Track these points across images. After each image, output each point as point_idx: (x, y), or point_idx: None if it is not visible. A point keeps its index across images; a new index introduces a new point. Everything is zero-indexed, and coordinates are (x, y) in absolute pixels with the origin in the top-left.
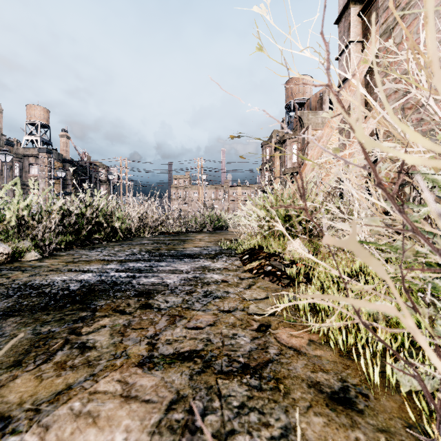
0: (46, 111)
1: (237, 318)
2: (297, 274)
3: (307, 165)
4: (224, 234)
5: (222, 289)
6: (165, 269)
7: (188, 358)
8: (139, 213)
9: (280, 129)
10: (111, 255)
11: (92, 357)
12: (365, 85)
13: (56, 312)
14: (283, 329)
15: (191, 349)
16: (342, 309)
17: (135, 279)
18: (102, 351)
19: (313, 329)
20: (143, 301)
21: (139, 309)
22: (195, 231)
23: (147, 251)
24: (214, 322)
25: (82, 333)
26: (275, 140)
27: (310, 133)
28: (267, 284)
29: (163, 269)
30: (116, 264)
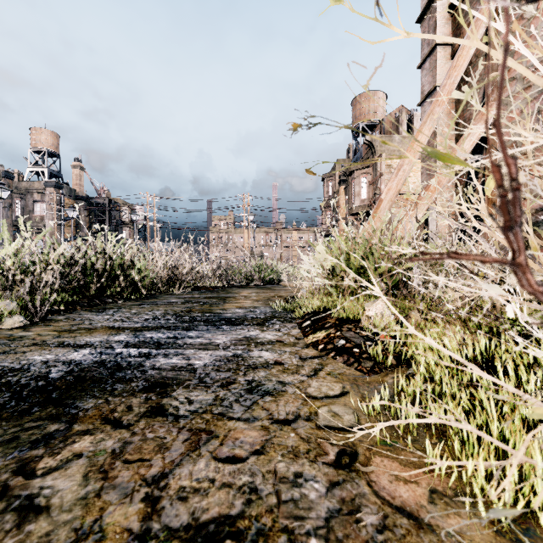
0: (55, 135)
1: (300, 435)
2: (382, 352)
3: (384, 200)
4: (276, 290)
5: (275, 378)
6: (195, 342)
7: (214, 540)
8: (168, 262)
9: (346, 159)
10: (124, 321)
11: (35, 536)
12: (456, 99)
13: (11, 423)
14: (380, 463)
15: (222, 512)
16: (490, 438)
17: (149, 359)
18: (58, 518)
19: (436, 469)
20: (154, 400)
21: (144, 417)
22: (239, 285)
23: (174, 313)
24: (263, 446)
25: (36, 471)
26: (340, 171)
27: (383, 162)
28: (341, 369)
29: (192, 342)
30: (128, 335)
